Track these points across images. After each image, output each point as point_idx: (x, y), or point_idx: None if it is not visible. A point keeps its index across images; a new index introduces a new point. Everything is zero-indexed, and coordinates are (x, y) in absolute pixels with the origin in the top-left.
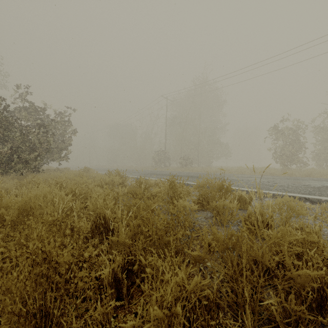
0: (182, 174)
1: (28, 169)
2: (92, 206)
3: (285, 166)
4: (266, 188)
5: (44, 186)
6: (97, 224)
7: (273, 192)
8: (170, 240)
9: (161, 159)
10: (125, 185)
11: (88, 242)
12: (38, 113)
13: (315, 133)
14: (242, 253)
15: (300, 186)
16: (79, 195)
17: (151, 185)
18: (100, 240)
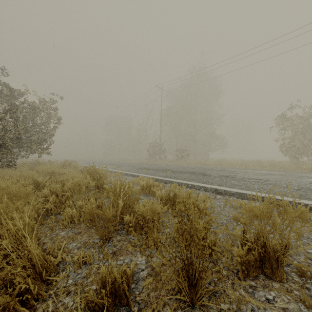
0: (181, 169)
1: None
2: None
3: (296, 159)
4: None
5: None
6: None
7: None
8: None
9: (155, 151)
10: (104, 188)
11: None
12: (13, 98)
13: None
14: None
15: None
16: None
17: (137, 198)
18: None
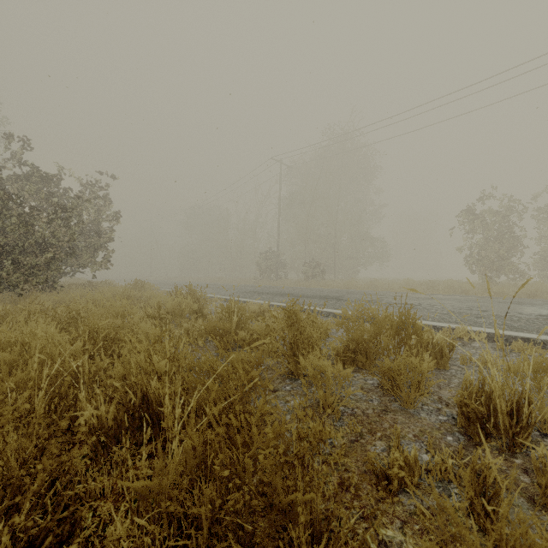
0: (308, 293)
1: (34, 284)
2: (121, 367)
3: (488, 278)
4: (471, 322)
5: (3, 329)
6: (128, 410)
7: (488, 331)
8: (294, 497)
9: (270, 265)
10: (205, 315)
11: (107, 451)
12: (55, 185)
13: (539, 221)
14: (510, 547)
15: (533, 317)
16: (108, 336)
17: (252, 316)
18: (136, 443)
